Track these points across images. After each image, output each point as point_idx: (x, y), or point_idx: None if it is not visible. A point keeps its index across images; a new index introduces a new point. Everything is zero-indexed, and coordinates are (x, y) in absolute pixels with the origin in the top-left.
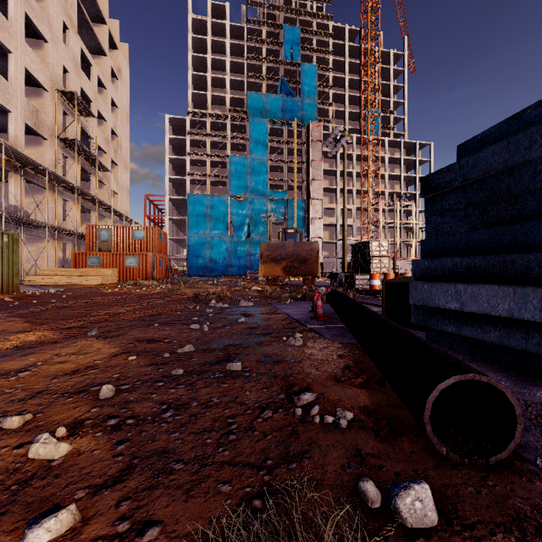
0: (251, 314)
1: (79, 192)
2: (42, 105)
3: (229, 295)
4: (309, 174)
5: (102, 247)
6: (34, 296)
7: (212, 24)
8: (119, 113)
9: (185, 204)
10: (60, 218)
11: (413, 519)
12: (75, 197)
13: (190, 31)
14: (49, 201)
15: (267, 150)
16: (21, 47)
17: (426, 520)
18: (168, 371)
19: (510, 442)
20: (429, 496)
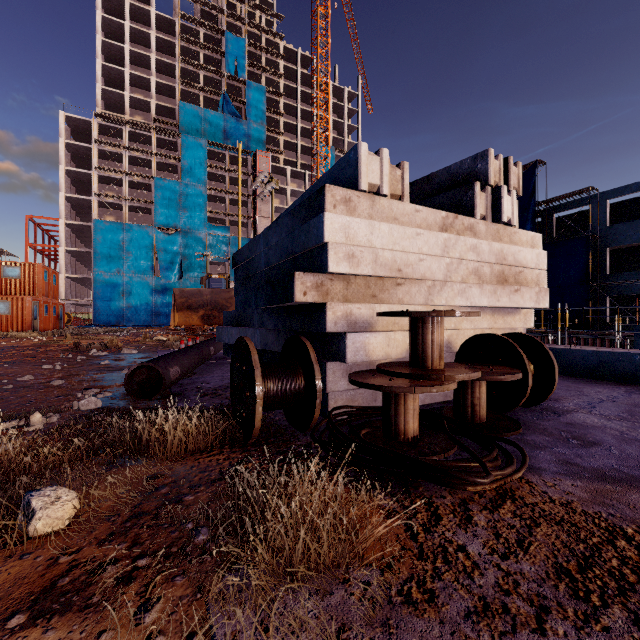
0: (123, 359)
1: None
2: None
3: (121, 345)
4: (256, 210)
5: None
6: None
7: (131, 6)
8: None
9: (91, 232)
10: None
11: (84, 407)
12: None
13: (100, 8)
14: None
15: (204, 176)
16: None
17: (89, 407)
18: (1, 387)
19: (161, 390)
20: (93, 400)
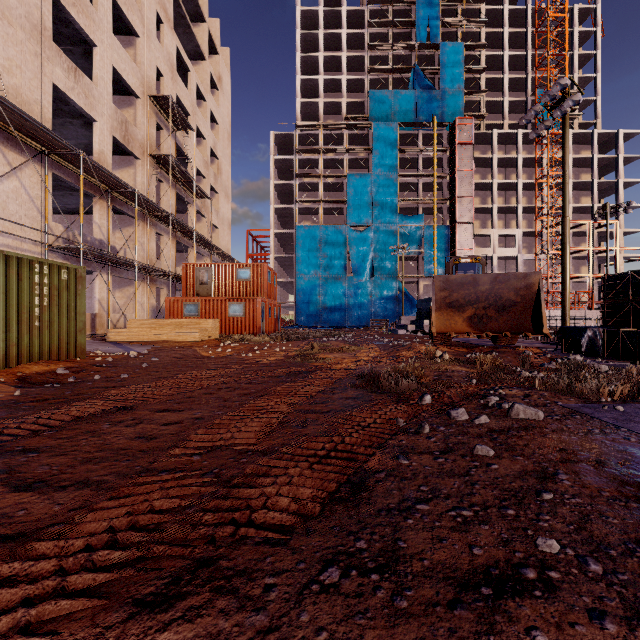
0: None
1: (174, 224)
2: (133, 117)
3: (421, 372)
4: (454, 190)
5: (200, 292)
6: (101, 365)
7: (324, 14)
8: (220, 130)
9: (292, 239)
10: (153, 257)
11: None
12: (170, 229)
13: (299, 27)
14: (141, 234)
15: (396, 163)
16: (108, 40)
17: None
18: None
19: None
20: None
